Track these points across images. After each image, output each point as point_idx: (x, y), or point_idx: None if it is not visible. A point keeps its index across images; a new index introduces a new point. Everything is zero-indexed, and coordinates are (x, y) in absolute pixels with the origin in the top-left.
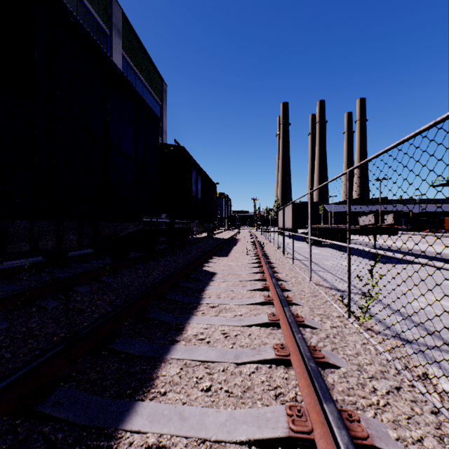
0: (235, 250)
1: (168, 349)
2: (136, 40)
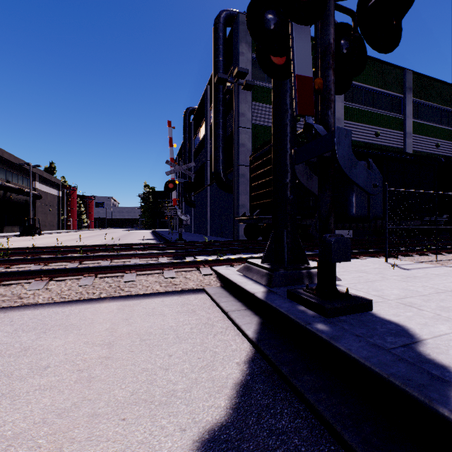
0: None
1: None
2: (426, 79)
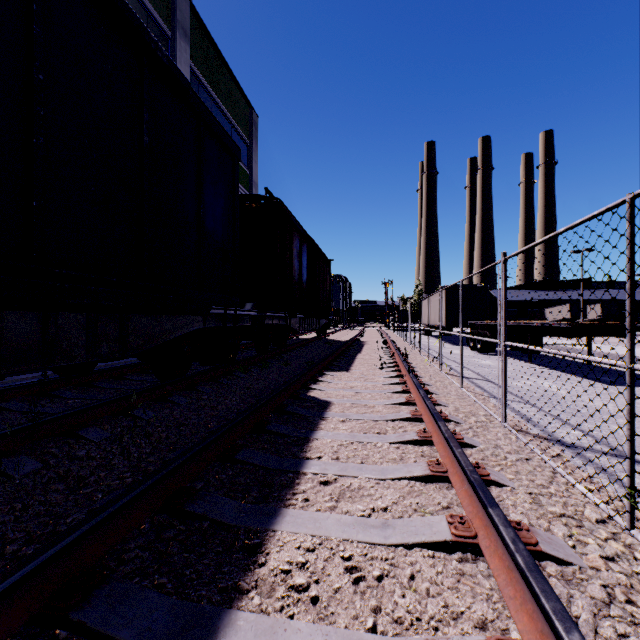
0: (360, 359)
1: (214, 624)
2: (212, 47)
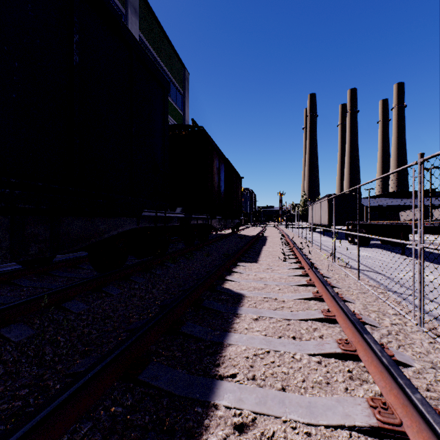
0: (265, 251)
1: None
2: (155, 22)
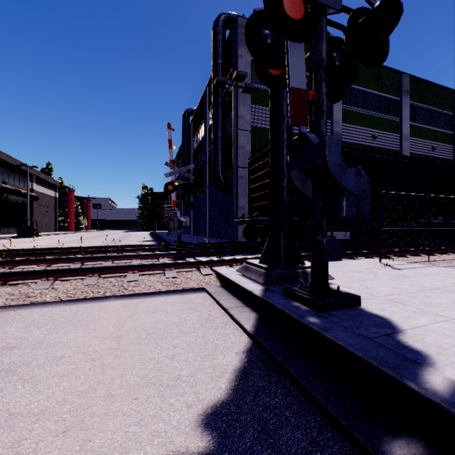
0: None
1: None
2: (422, 82)
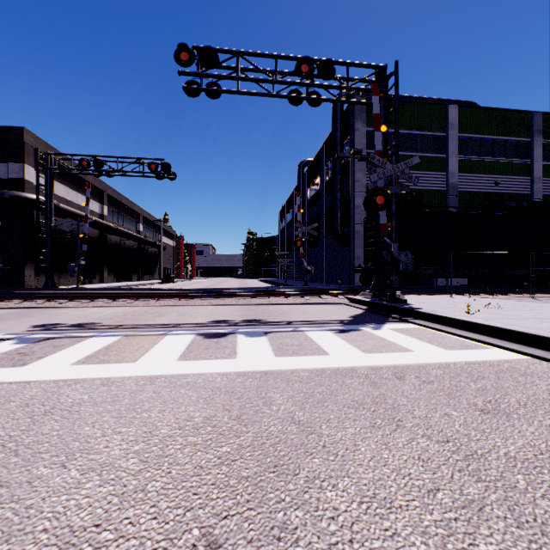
0: None
1: None
2: None
